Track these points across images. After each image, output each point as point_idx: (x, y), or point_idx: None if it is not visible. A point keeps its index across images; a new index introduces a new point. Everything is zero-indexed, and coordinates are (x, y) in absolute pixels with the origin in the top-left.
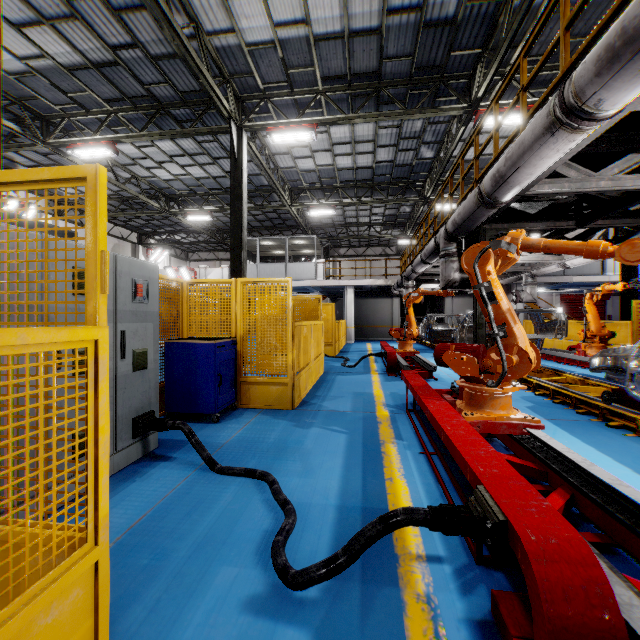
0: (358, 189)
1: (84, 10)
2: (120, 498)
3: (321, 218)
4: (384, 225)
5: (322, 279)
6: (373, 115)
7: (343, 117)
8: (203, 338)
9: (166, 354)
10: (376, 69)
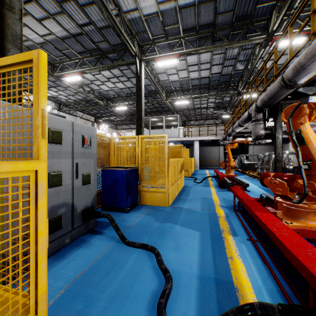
0: (201, 89)
1: (67, 8)
2: (72, 257)
3: (181, 106)
4: (215, 108)
5: (182, 137)
6: (210, 47)
7: (194, 50)
8: (121, 167)
9: (102, 175)
10: (212, 21)
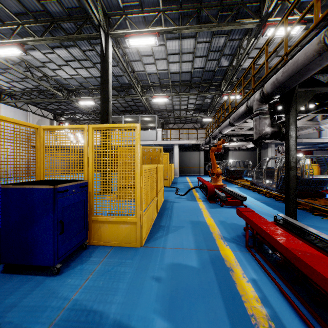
0: (181, 87)
1: None
2: None
3: (159, 105)
4: (195, 110)
5: (160, 140)
6: (196, 27)
7: (176, 28)
8: (50, 181)
9: (1, 200)
10: None
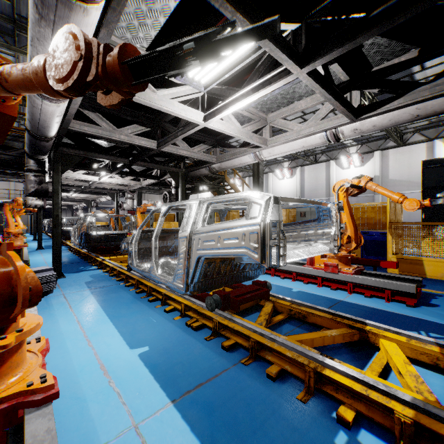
0: None
1: None
2: None
3: None
4: None
5: None
6: None
7: None
8: None
9: None
10: None
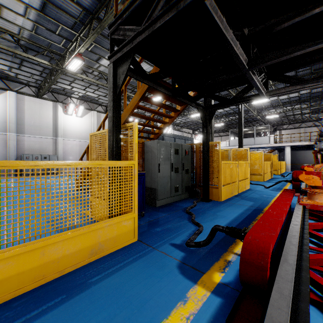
0: (291, 103)
1: None
2: None
3: None
4: (310, 113)
5: (272, 143)
6: None
7: None
8: None
9: None
10: (294, 74)
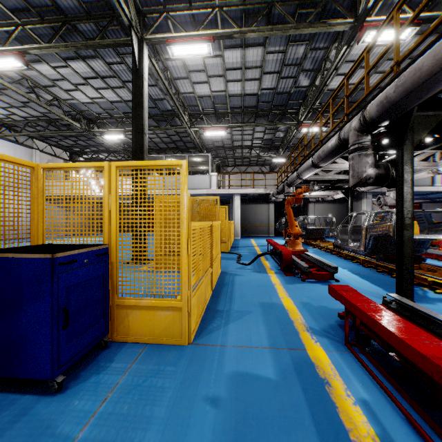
0: (244, 115)
1: None
2: None
3: (214, 141)
4: (262, 148)
5: (215, 188)
6: (266, 29)
7: (238, 31)
8: (50, 247)
9: None
10: None
